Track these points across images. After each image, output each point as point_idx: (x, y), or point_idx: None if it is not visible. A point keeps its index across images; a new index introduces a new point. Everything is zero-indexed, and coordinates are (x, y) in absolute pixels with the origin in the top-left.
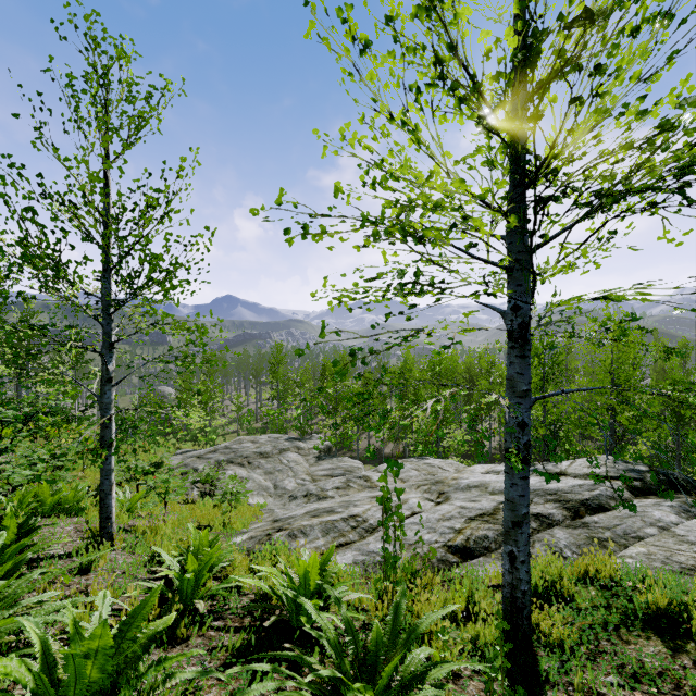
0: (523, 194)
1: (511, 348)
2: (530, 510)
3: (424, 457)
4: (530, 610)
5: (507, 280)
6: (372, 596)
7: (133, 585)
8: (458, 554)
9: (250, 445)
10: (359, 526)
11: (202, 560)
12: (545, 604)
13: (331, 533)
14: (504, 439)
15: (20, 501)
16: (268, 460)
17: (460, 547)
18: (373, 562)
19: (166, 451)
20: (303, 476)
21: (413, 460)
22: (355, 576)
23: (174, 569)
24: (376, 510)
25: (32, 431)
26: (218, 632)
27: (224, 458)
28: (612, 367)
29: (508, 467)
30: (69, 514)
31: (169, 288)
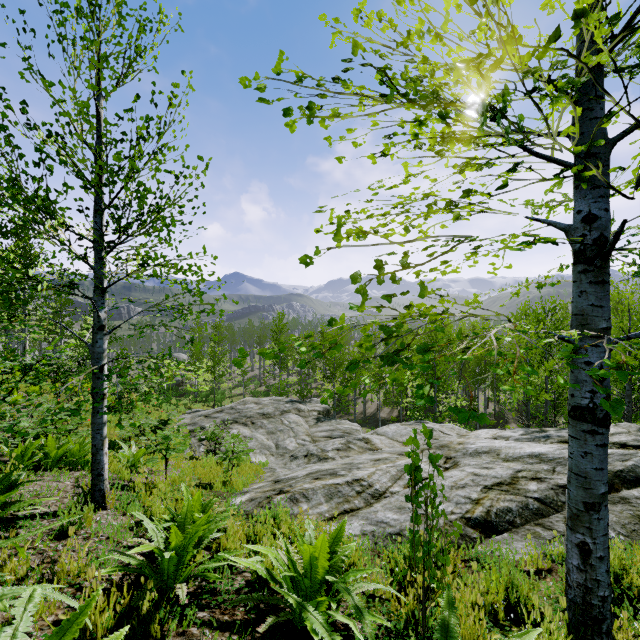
0: (601, 65)
1: (582, 273)
2: (554, 481)
3: (423, 421)
4: (609, 622)
5: (574, 184)
6: (387, 578)
7: (93, 568)
8: (478, 528)
9: (254, 406)
10: (364, 491)
11: (188, 532)
12: (615, 607)
13: (334, 498)
14: (569, 394)
15: (21, 454)
16: (270, 421)
17: (480, 520)
18: (383, 534)
19: (174, 409)
20: (304, 437)
21: (412, 424)
22: (363, 550)
23: (157, 540)
24: (382, 474)
25: (28, 382)
26: (201, 629)
27: (229, 418)
28: (631, 329)
29: (577, 430)
30: (74, 468)
31: (161, 228)
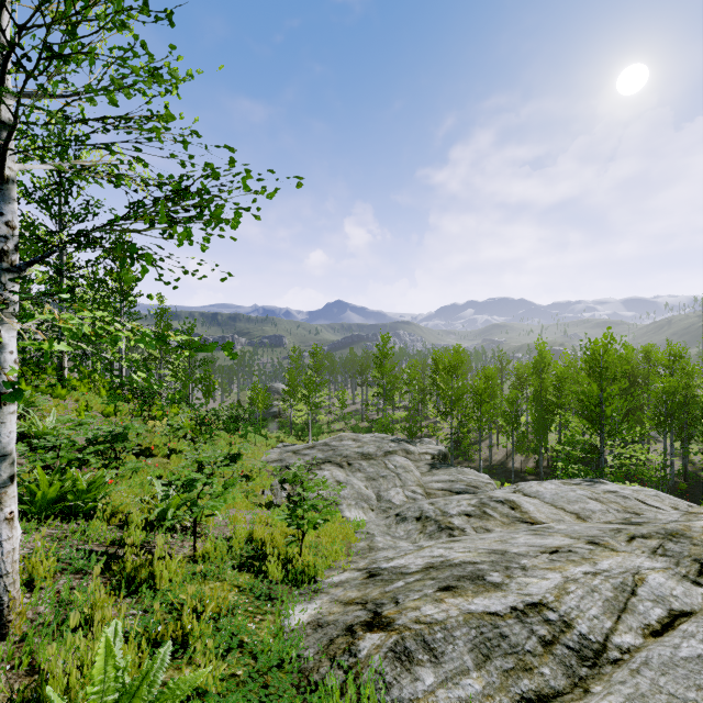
0: None
1: None
2: None
3: (596, 479)
4: None
5: None
6: None
7: None
8: None
9: (351, 443)
10: (557, 640)
11: None
12: None
13: (495, 656)
14: None
15: None
16: (370, 463)
17: None
18: None
19: (245, 441)
20: (414, 488)
21: (580, 483)
22: None
23: None
24: (583, 595)
25: None
26: None
27: (322, 456)
28: None
29: None
30: (77, 517)
31: None
